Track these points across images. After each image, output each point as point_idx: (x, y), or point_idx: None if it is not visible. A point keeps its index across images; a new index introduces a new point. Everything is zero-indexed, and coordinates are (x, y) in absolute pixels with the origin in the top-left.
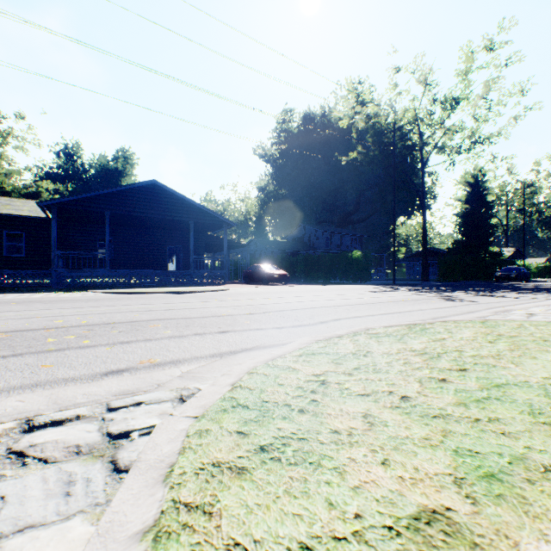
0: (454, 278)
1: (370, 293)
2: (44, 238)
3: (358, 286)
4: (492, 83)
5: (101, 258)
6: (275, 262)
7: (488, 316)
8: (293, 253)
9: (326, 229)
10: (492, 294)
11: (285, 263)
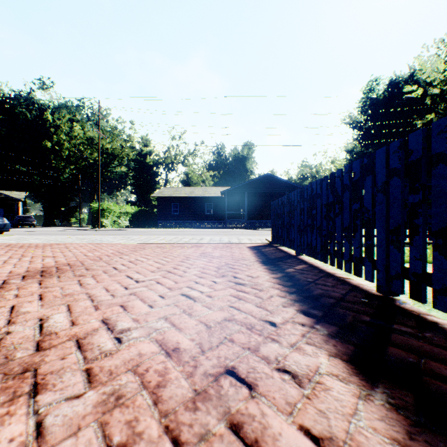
0: None
1: None
2: (219, 206)
3: None
4: None
5: (241, 214)
6: None
7: None
8: None
9: None
10: None
11: None
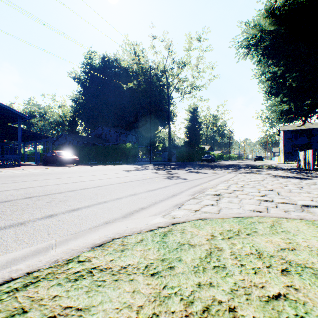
0: (183, 160)
1: (124, 172)
2: None
3: (126, 166)
4: (200, 59)
5: None
6: (76, 149)
7: (186, 202)
8: (93, 144)
9: (117, 130)
10: (198, 171)
11: (83, 151)
